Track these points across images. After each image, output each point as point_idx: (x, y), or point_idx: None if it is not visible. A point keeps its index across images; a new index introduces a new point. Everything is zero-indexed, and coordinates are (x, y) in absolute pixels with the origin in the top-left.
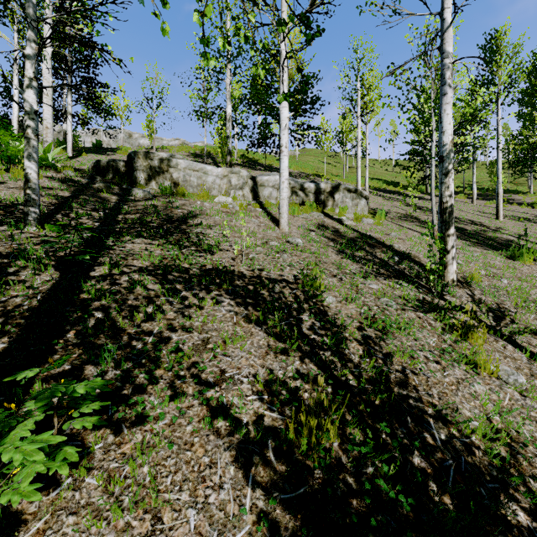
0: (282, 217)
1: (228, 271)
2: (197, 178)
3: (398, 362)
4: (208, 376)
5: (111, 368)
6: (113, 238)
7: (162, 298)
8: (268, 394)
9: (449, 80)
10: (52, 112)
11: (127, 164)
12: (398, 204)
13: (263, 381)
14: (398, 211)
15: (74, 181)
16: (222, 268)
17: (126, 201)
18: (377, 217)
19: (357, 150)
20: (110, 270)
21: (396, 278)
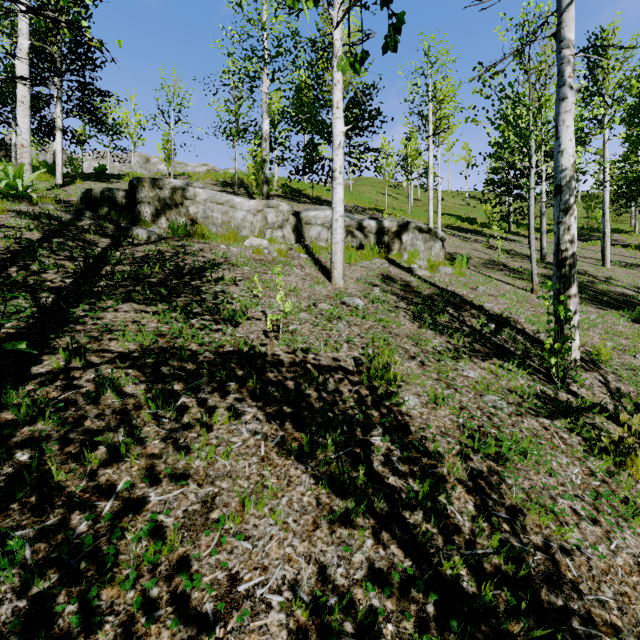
0: (335, 268)
1: (257, 355)
2: (222, 213)
3: (533, 525)
4: (204, 595)
5: (9, 594)
6: (87, 304)
7: (145, 411)
8: (317, 637)
9: (570, 78)
10: (29, 124)
11: (128, 195)
12: (479, 246)
13: (308, 599)
14: (480, 256)
15: (52, 217)
16: (248, 350)
17: (120, 246)
18: (456, 265)
19: (429, 178)
20: (67, 361)
21: (498, 357)
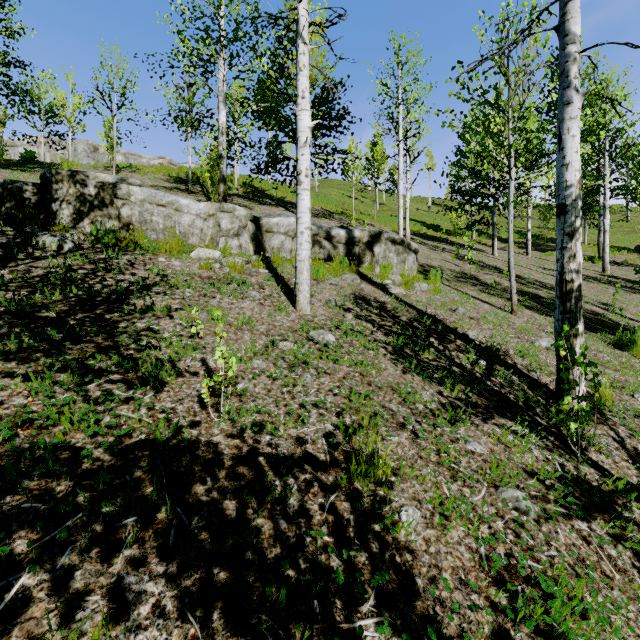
0: (300, 290)
1: (183, 446)
2: (164, 217)
3: None
4: None
5: None
6: None
7: None
8: None
9: (575, 79)
10: None
11: (40, 190)
12: (448, 256)
13: None
14: (451, 268)
15: None
16: (169, 440)
17: (12, 259)
18: (431, 280)
19: (399, 185)
20: None
21: (499, 413)
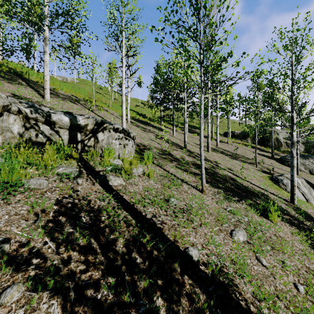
0: None
1: None
2: None
3: None
4: None
5: None
6: None
7: None
8: None
9: None
10: None
11: None
12: (152, 136)
13: None
14: (156, 146)
15: None
16: None
17: None
18: (145, 161)
19: (122, 87)
20: None
21: None
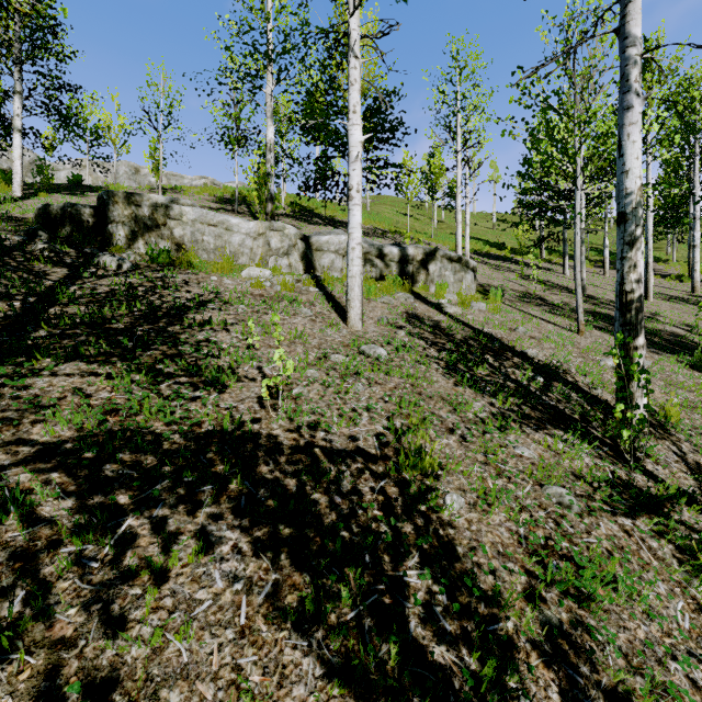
0: (351, 307)
1: (247, 436)
2: (215, 237)
3: None
4: None
5: None
6: (12, 365)
7: (65, 549)
8: None
9: (636, 83)
10: None
11: (97, 212)
12: (512, 276)
13: None
14: (514, 288)
15: None
16: (234, 430)
17: (79, 278)
18: (490, 299)
19: (457, 199)
20: None
21: (553, 424)
